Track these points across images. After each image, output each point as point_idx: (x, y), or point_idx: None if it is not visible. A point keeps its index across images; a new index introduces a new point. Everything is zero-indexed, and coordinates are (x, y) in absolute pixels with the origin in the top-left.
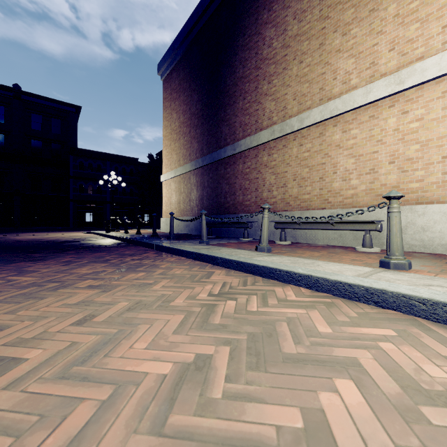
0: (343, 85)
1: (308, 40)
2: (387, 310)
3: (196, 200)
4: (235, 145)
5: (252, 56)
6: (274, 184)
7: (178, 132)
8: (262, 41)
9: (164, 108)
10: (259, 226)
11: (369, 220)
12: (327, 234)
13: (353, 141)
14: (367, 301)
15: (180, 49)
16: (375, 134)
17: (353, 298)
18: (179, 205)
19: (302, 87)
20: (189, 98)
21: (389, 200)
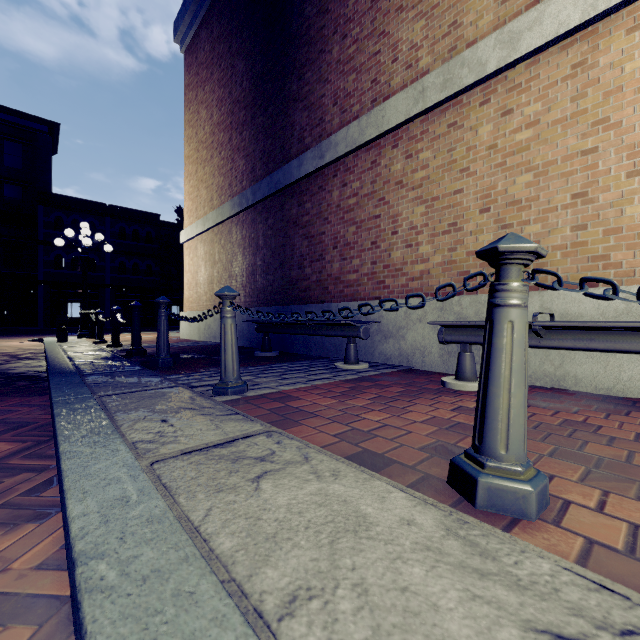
0: None
1: None
2: None
3: (242, 276)
4: (322, 146)
5: None
6: (424, 227)
7: (209, 144)
8: None
9: (186, 104)
10: (382, 332)
11: None
12: (612, 361)
13: None
14: None
15: None
16: None
17: None
18: (212, 287)
19: None
20: (229, 72)
21: None
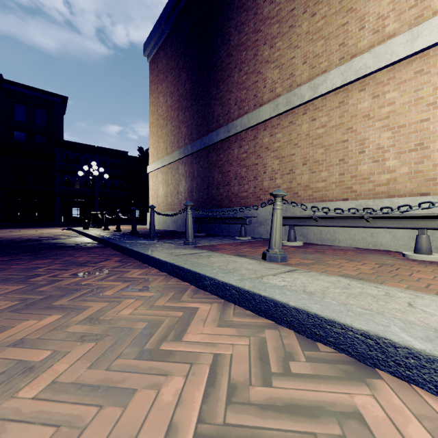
0: (375, 35)
1: None
2: None
3: (185, 193)
4: (229, 126)
5: (250, 17)
6: (278, 171)
7: (165, 117)
8: None
9: (150, 92)
10: (259, 222)
11: (435, 213)
12: (352, 232)
13: (390, 108)
14: None
15: (167, 23)
16: (424, 95)
17: None
18: (167, 199)
19: (314, 46)
20: (177, 78)
21: None
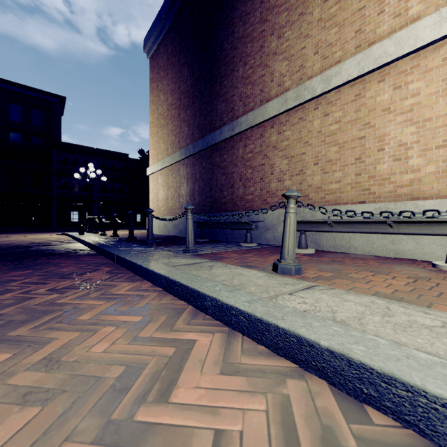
0: (396, 19)
1: None
2: None
3: (186, 196)
4: (233, 124)
5: (256, 7)
6: (287, 171)
7: (166, 116)
8: None
9: (151, 90)
10: (265, 227)
11: None
12: (370, 239)
13: (413, 100)
14: None
15: (168, 17)
16: None
17: None
18: (167, 202)
19: (327, 34)
20: (178, 75)
21: None
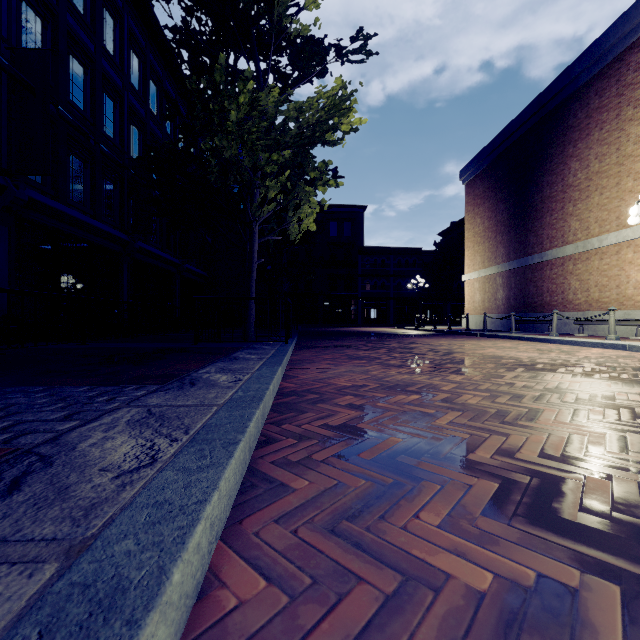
0: None
1: (607, 178)
2: (579, 346)
3: (502, 300)
4: (541, 254)
5: (558, 181)
6: (578, 289)
7: (482, 236)
8: (567, 170)
9: (466, 212)
10: (564, 323)
11: (633, 319)
12: (621, 329)
13: None
14: (575, 345)
15: (485, 161)
16: None
17: (572, 345)
18: (484, 304)
19: (602, 214)
20: (495, 207)
21: (609, 311)
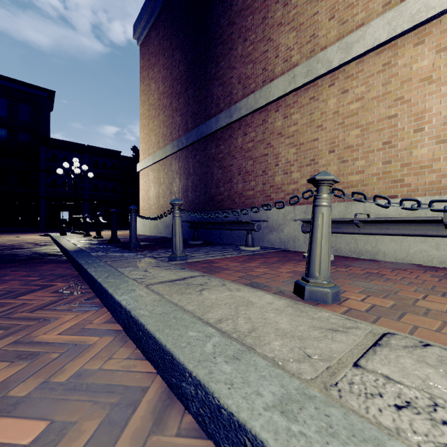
0: None
1: None
2: None
3: (179, 193)
4: (231, 110)
5: None
6: (295, 162)
7: (157, 106)
8: None
9: (141, 80)
10: (269, 228)
11: None
12: (405, 243)
13: None
14: None
15: None
16: None
17: None
18: (158, 200)
19: None
20: (170, 60)
21: None
